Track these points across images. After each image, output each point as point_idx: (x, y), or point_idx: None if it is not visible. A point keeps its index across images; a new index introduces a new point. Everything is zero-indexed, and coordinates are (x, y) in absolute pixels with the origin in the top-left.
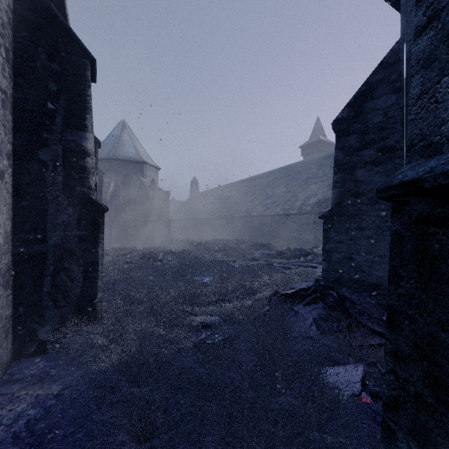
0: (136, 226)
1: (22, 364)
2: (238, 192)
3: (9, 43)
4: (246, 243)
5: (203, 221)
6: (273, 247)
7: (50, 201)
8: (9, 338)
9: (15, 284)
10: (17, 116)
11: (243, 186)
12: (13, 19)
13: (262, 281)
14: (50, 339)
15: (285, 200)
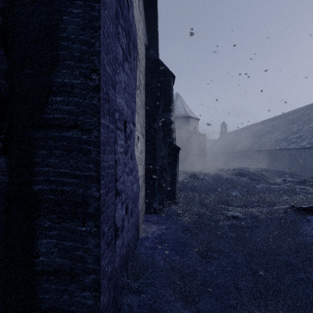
0: (184, 157)
1: (148, 216)
2: (261, 130)
3: (144, 81)
4: (269, 171)
5: (231, 154)
6: (297, 175)
7: (157, 146)
8: (144, 203)
9: (146, 182)
10: (146, 110)
11: (266, 125)
12: (145, 70)
13: (281, 199)
14: (157, 208)
15: (312, 135)
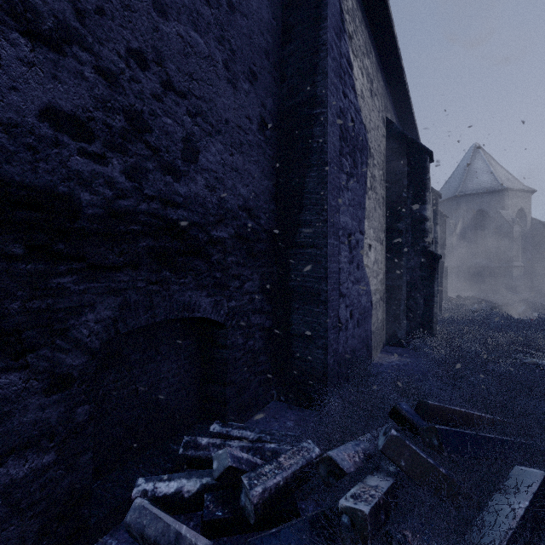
0: (492, 273)
1: (390, 347)
2: None
3: (384, 169)
4: None
5: None
6: None
7: (403, 254)
8: (384, 331)
9: (386, 302)
10: (387, 207)
11: None
12: (385, 153)
13: None
14: (404, 340)
15: None
